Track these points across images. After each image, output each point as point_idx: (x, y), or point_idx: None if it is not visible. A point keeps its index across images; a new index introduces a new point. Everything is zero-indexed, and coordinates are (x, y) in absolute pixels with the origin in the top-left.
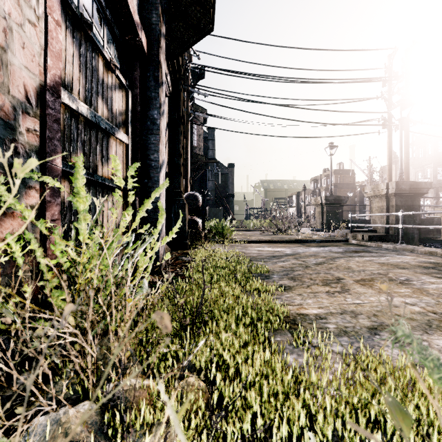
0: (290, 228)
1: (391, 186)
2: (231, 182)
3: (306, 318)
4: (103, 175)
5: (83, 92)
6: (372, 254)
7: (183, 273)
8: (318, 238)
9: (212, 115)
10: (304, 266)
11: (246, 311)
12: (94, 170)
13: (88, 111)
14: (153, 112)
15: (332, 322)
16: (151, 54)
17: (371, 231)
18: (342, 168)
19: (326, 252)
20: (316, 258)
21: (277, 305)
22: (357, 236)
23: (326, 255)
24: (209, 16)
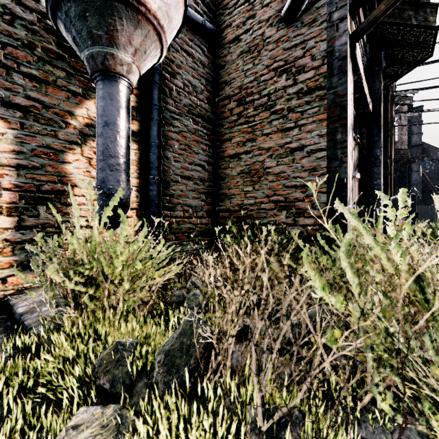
0: None
1: None
2: None
3: None
4: None
5: None
6: None
7: None
8: None
9: (423, 111)
10: None
11: None
12: None
13: None
14: (376, 151)
15: None
16: (374, 111)
17: None
18: None
19: None
20: None
21: None
22: None
23: None
24: (427, 50)
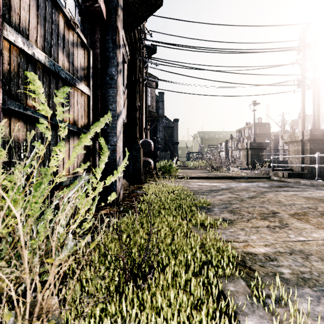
0: (222, 167)
1: (306, 133)
2: (176, 133)
3: (256, 258)
4: (64, 119)
5: (42, 42)
6: (294, 189)
7: (136, 205)
8: (245, 175)
9: (161, 80)
10: (239, 200)
11: (195, 253)
12: (54, 114)
13: (46, 59)
14: (111, 69)
15: (284, 265)
16: (110, 21)
17: (288, 170)
18: (261, 122)
19: (255, 187)
20: (248, 192)
21: (227, 247)
22: (278, 174)
23: (255, 189)
24: None
